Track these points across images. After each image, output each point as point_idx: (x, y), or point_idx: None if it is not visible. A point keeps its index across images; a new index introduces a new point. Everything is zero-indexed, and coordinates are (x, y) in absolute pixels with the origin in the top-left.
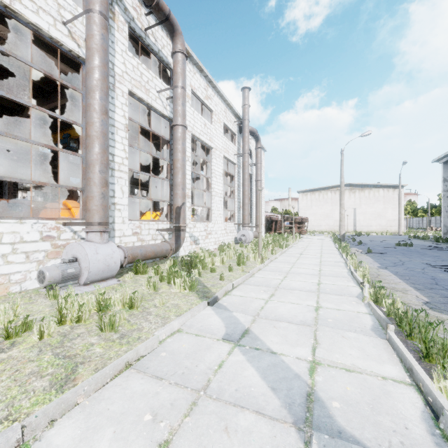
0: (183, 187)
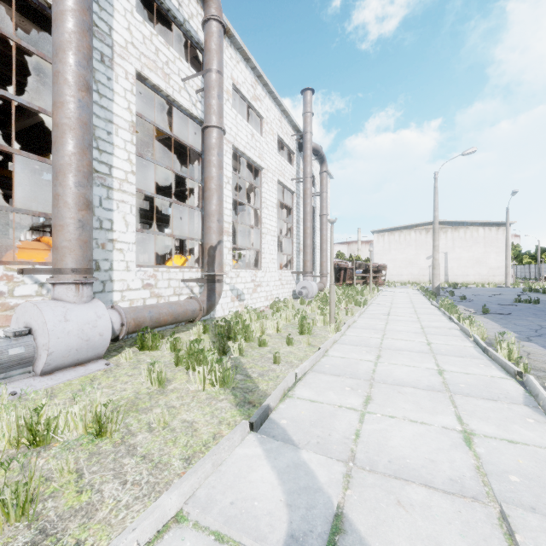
0: (220, 218)
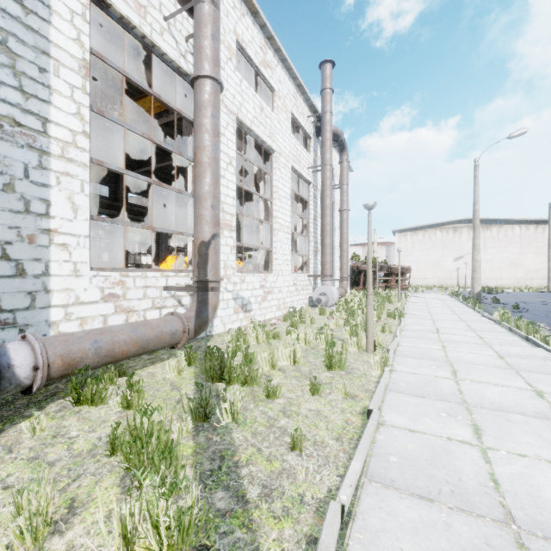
0: (214, 204)
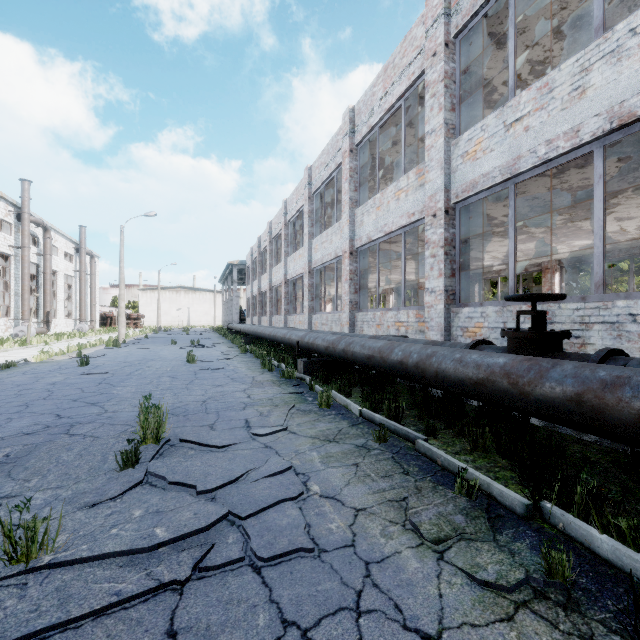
0: (51, 302)
